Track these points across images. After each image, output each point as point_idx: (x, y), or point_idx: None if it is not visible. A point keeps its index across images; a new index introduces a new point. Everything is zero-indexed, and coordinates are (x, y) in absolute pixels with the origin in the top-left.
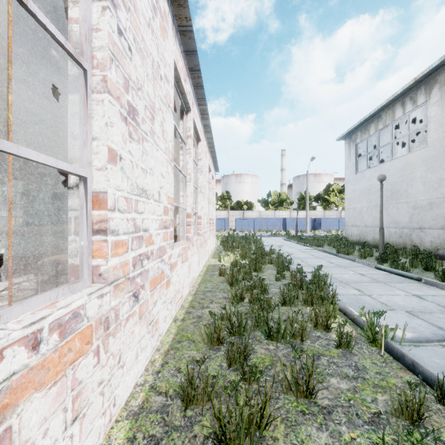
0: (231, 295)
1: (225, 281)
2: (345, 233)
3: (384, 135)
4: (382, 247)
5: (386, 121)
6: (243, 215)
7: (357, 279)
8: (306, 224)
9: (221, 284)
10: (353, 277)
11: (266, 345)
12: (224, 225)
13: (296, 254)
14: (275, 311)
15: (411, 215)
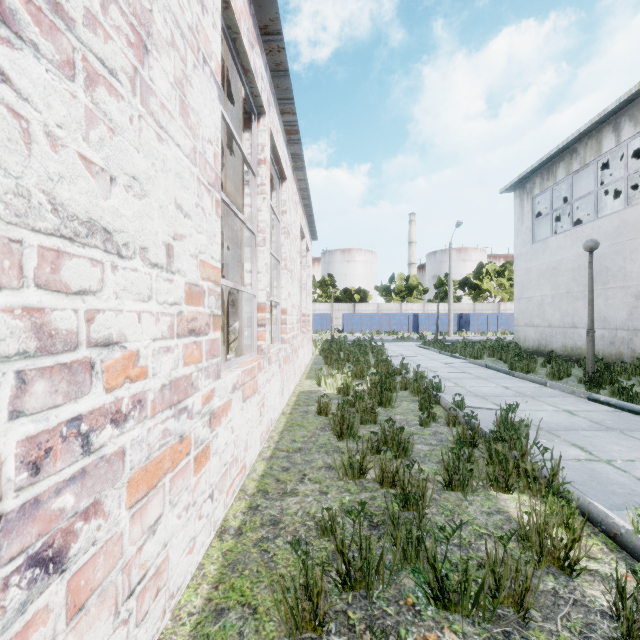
0: (341, 465)
1: (329, 426)
2: (515, 337)
3: (575, 184)
4: (591, 362)
5: (587, 157)
6: (353, 310)
7: (565, 422)
8: (449, 323)
9: (321, 434)
10: (557, 417)
11: (435, 630)
12: (326, 324)
13: (443, 372)
14: (435, 505)
15: (632, 308)
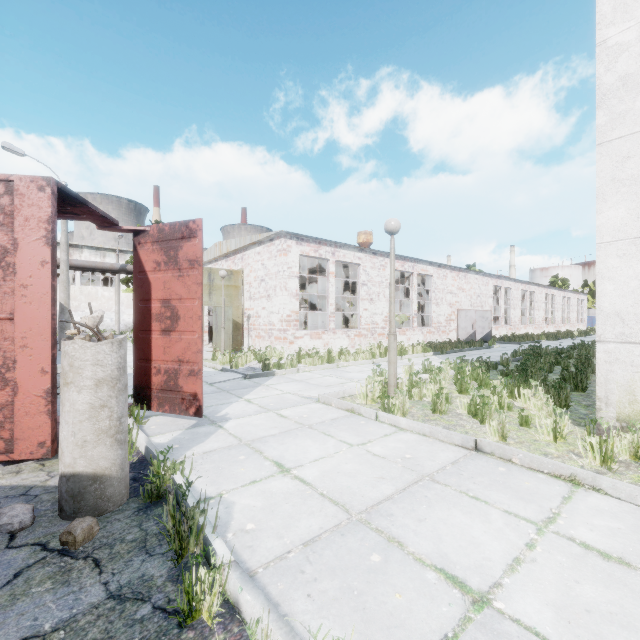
0: None
1: None
2: None
3: None
4: None
5: None
6: None
7: None
8: None
9: None
10: None
11: None
12: None
13: None
14: None
15: None
